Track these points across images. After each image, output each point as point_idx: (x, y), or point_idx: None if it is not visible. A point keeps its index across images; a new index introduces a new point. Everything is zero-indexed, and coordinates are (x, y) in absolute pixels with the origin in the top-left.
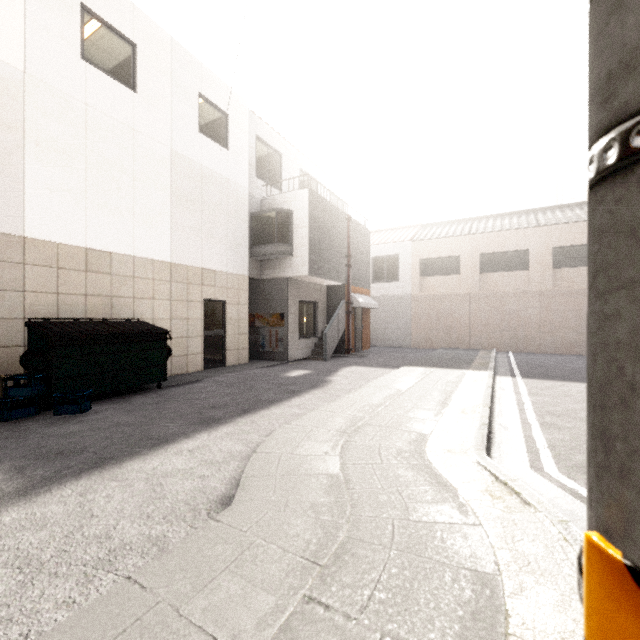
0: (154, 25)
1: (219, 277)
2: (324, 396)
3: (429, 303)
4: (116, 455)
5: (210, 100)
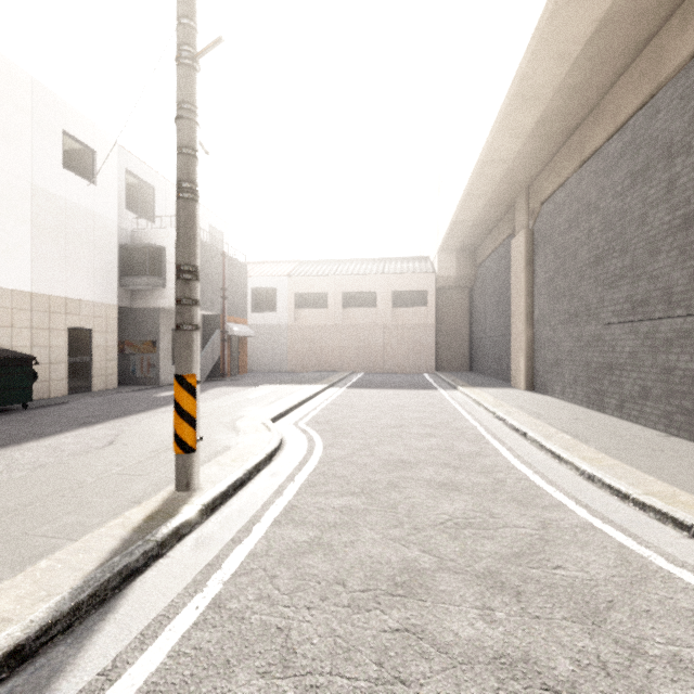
0: (13, 65)
1: (85, 306)
2: None
3: (303, 332)
4: (12, 442)
5: (75, 137)
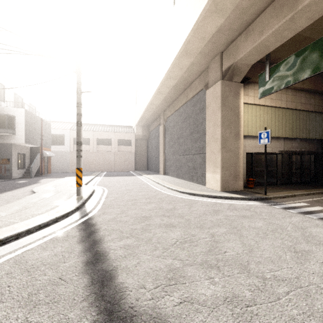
0: None
1: None
2: (41, 184)
3: None
4: None
5: None
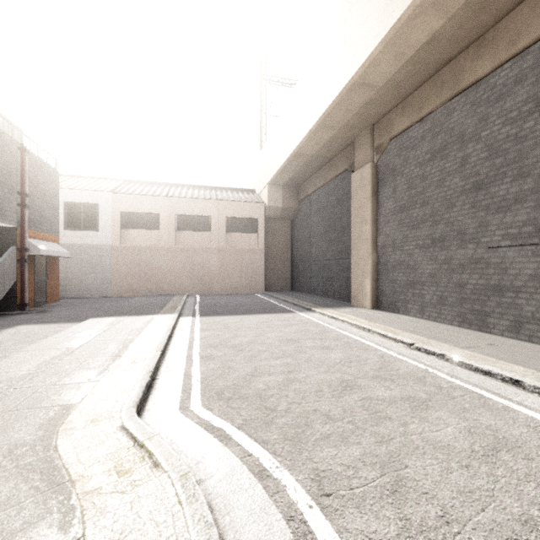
0: None
1: None
2: None
3: (131, 254)
4: None
5: None
